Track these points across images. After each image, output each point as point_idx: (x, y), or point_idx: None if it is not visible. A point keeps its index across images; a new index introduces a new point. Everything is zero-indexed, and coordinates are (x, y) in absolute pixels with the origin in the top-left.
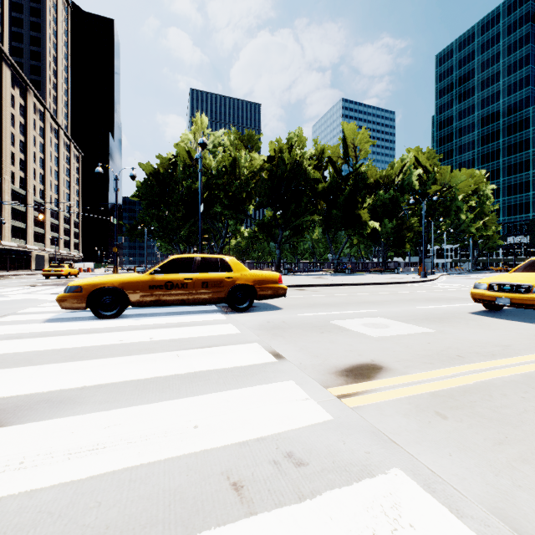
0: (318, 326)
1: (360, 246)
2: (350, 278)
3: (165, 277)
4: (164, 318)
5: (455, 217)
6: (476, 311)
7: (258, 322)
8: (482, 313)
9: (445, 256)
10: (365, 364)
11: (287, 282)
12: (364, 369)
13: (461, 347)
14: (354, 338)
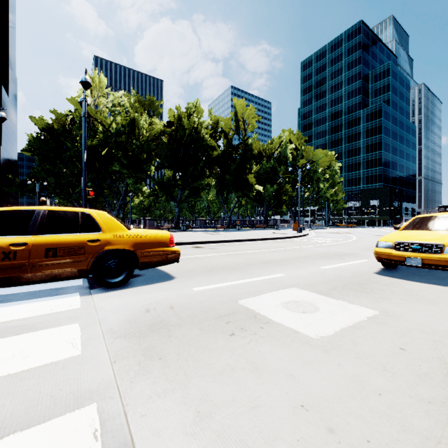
0: (224, 315)
1: (248, 206)
2: (242, 234)
3: None
4: None
5: (316, 186)
6: (378, 270)
7: (131, 312)
8: (388, 274)
9: (310, 215)
10: None
11: (185, 238)
12: None
13: None
14: (289, 349)
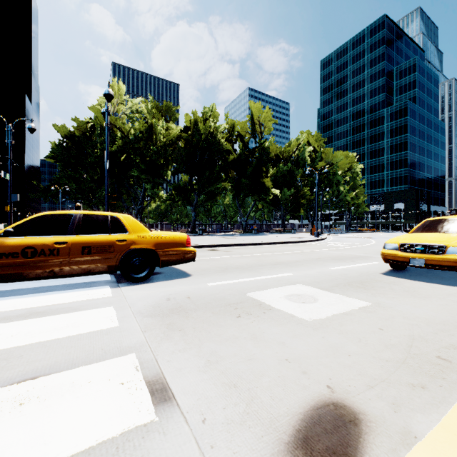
0: (233, 303)
1: (264, 210)
2: (258, 238)
3: (22, 240)
4: (17, 299)
5: (336, 188)
6: (385, 271)
7: (154, 300)
8: (394, 274)
9: (329, 219)
10: (324, 404)
11: (201, 242)
12: (328, 426)
13: (424, 335)
14: (284, 327)
